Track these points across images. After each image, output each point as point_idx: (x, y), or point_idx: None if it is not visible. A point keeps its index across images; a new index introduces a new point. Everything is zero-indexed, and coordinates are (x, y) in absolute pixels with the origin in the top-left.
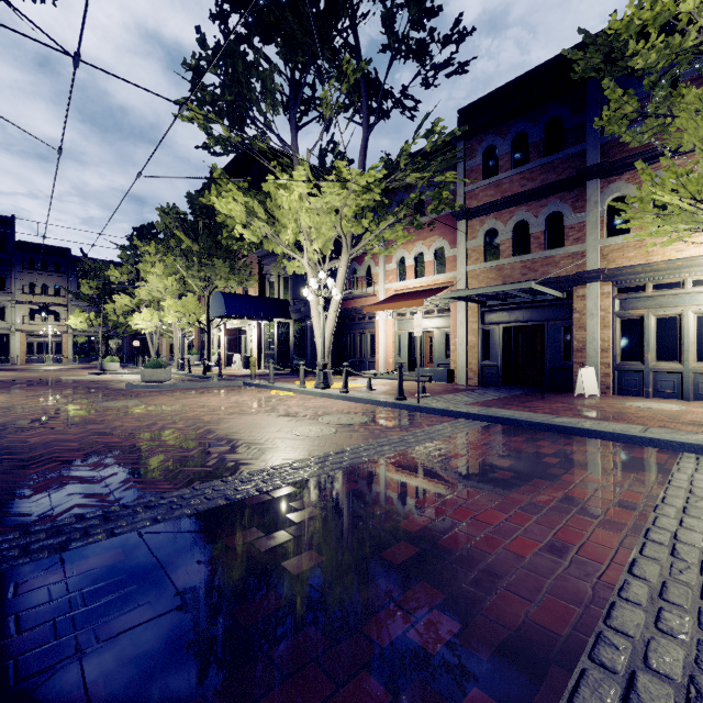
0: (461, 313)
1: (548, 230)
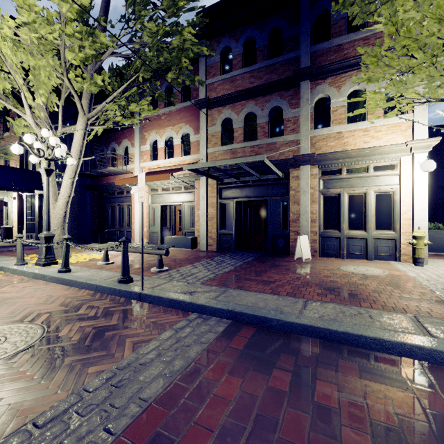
0: (203, 189)
1: (271, 122)
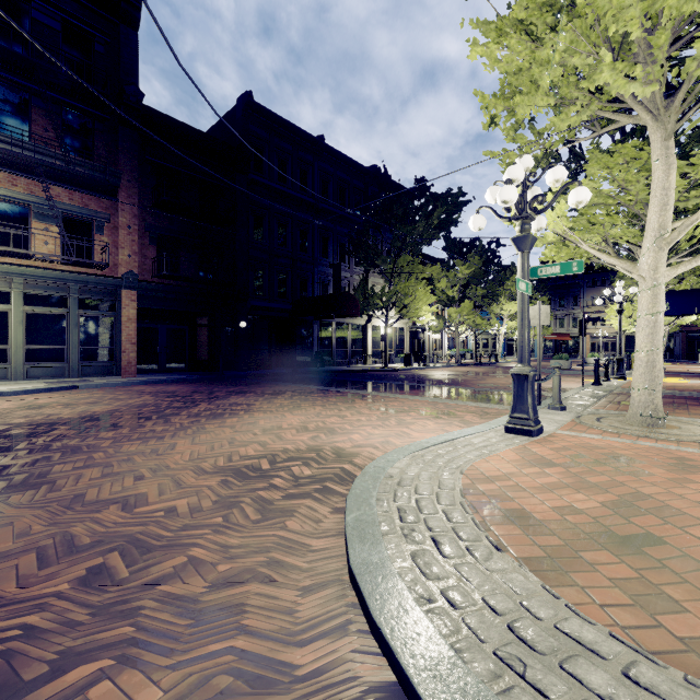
0: None
1: None
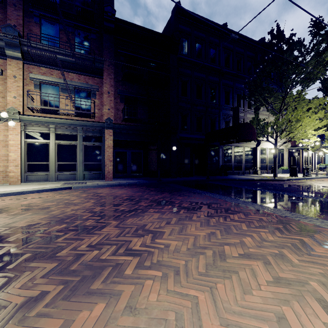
0: None
1: None
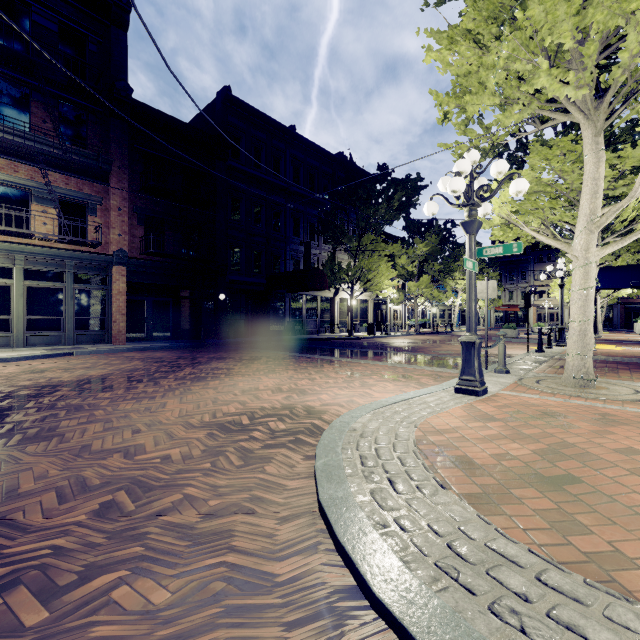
0: None
1: None
